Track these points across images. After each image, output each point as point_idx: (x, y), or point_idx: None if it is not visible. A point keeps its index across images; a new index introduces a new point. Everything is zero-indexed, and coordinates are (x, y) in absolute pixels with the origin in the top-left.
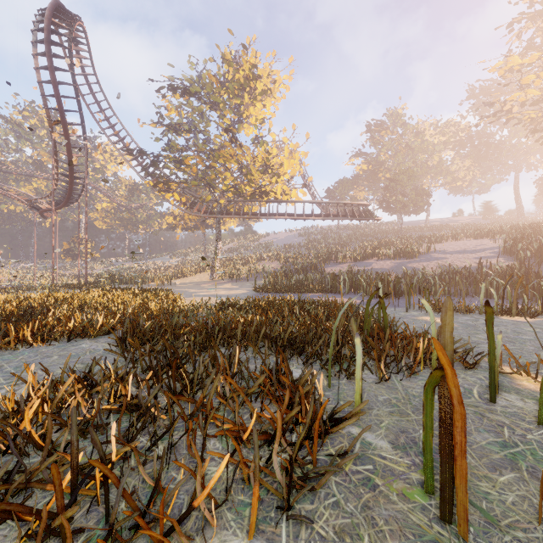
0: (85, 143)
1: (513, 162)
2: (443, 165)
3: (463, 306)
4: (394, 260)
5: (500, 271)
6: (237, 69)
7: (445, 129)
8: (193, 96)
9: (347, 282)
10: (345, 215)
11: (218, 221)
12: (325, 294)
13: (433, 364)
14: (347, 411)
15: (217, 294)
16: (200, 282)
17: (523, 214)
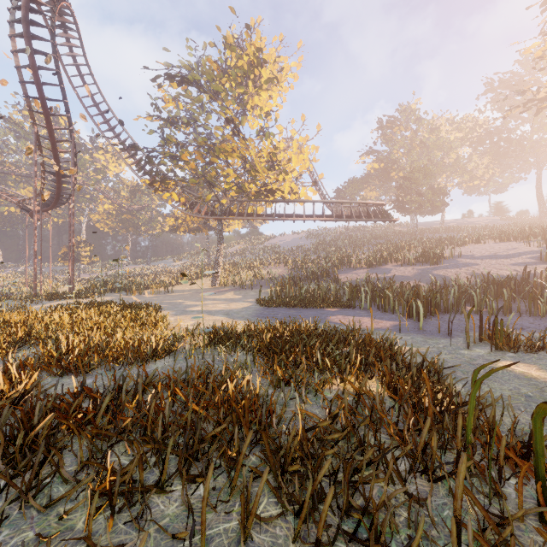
0: (71, 137)
1: (536, 159)
2: (460, 162)
3: None
4: (416, 265)
5: None
6: (240, 55)
7: (462, 124)
8: (191, 85)
9: (369, 296)
10: (359, 216)
11: (220, 223)
12: (343, 310)
13: None
14: None
15: (214, 310)
16: (200, 289)
17: (546, 214)
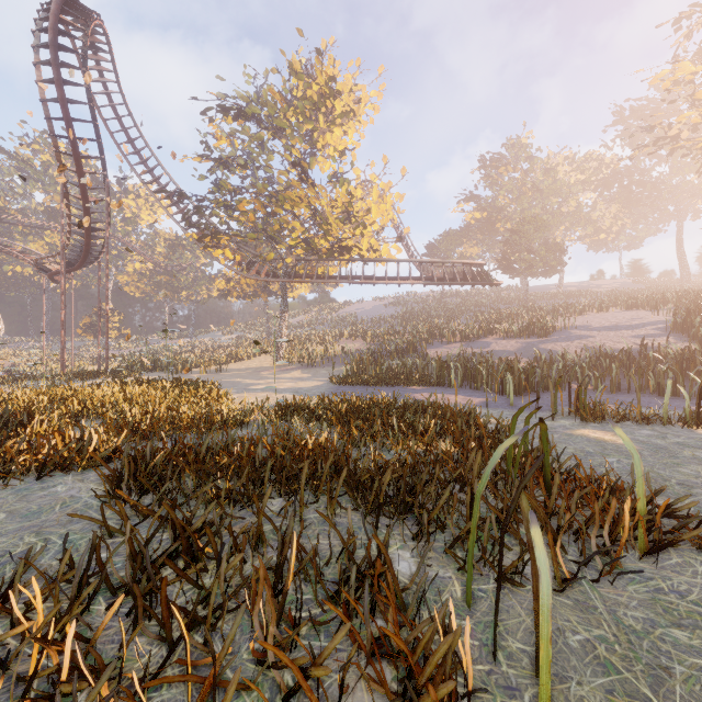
0: (105, 183)
1: (676, 207)
2: (582, 211)
3: (638, 413)
4: (521, 338)
5: (673, 355)
6: (308, 83)
7: (584, 164)
8: (249, 119)
9: (460, 372)
10: (454, 279)
11: (284, 287)
12: (429, 388)
13: (644, 543)
14: (516, 685)
15: (281, 388)
16: (260, 367)
17: (688, 276)
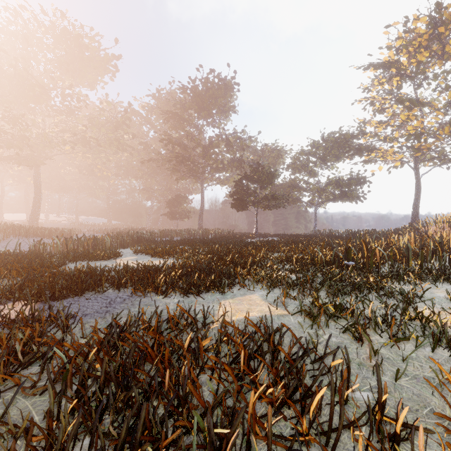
0: None
1: None
2: None
3: None
4: None
5: None
6: None
7: None
8: None
9: None
10: None
11: None
12: None
13: None
14: None
15: None
16: None
17: None
